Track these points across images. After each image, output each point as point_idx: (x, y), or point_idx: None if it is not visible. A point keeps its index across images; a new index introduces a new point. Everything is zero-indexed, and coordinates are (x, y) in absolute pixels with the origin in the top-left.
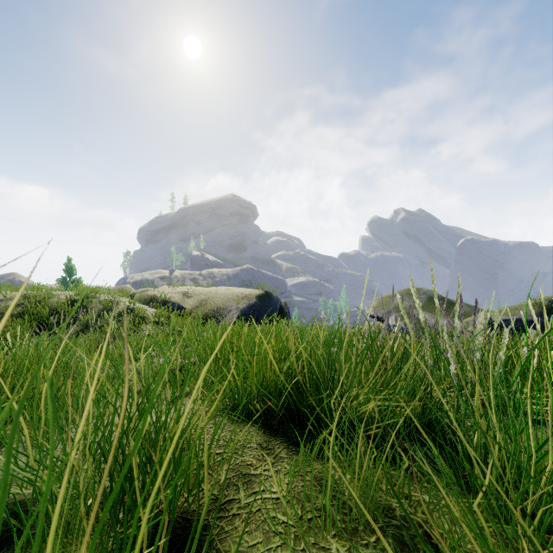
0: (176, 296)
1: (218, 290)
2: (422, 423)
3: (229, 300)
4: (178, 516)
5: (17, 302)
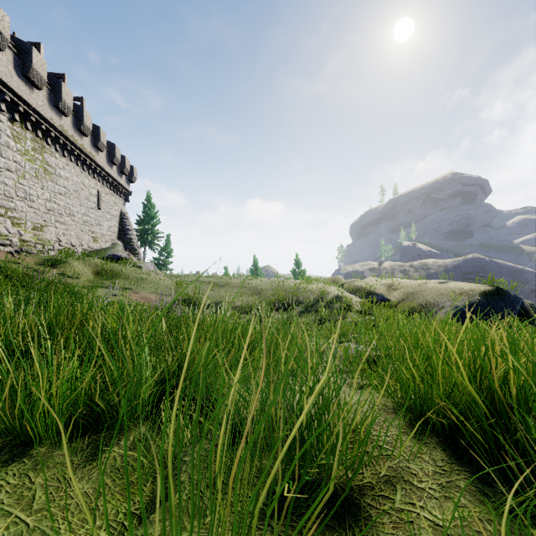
0: (381, 288)
1: (427, 284)
2: None
3: (441, 295)
4: (337, 483)
5: (267, 286)
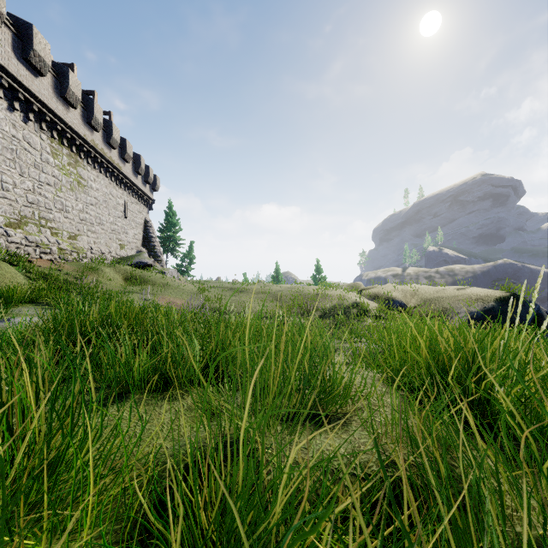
0: (399, 294)
1: (445, 290)
2: None
3: (457, 301)
4: (329, 412)
5: (287, 292)
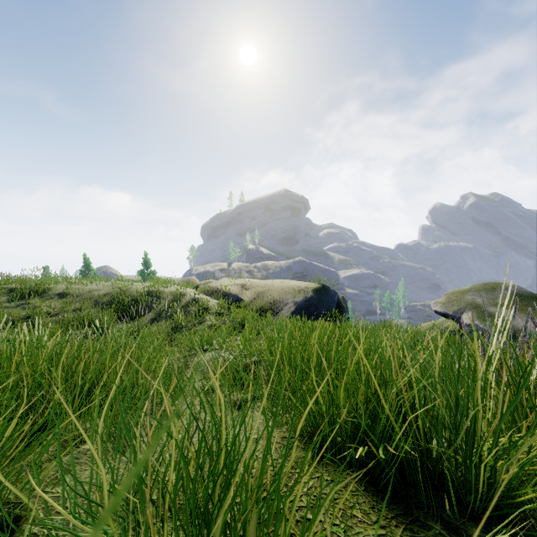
0: (235, 288)
1: (274, 283)
2: None
3: (285, 293)
4: None
5: (107, 292)
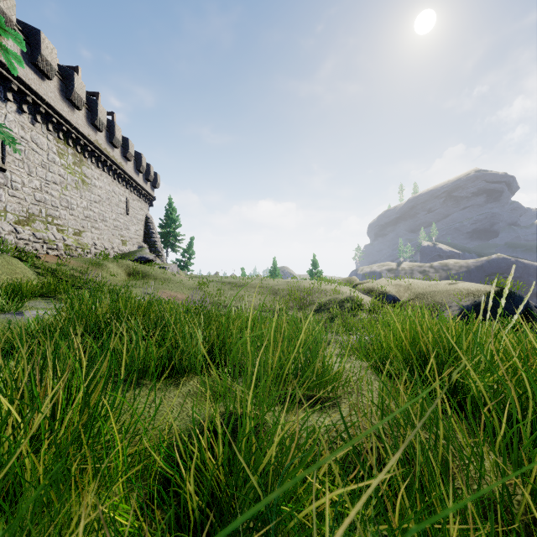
0: (392, 288)
1: (437, 284)
2: None
3: (449, 295)
4: (322, 396)
5: (283, 287)
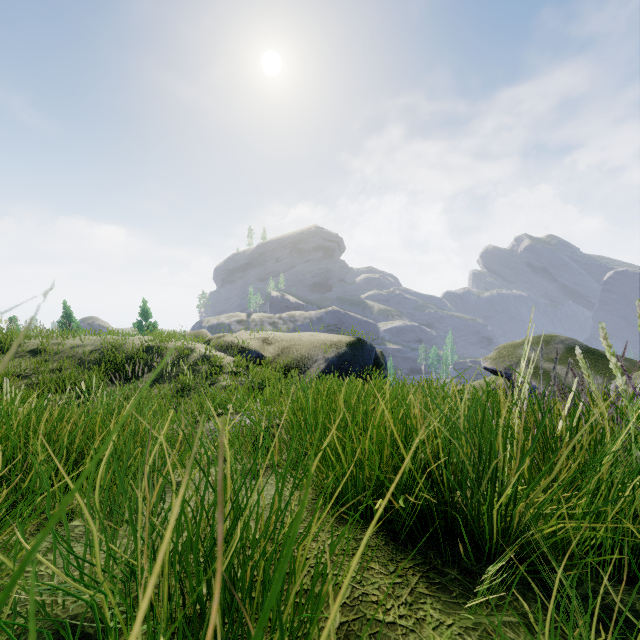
0: (255, 343)
1: (301, 336)
2: (631, 551)
3: (314, 348)
4: None
5: (95, 348)
